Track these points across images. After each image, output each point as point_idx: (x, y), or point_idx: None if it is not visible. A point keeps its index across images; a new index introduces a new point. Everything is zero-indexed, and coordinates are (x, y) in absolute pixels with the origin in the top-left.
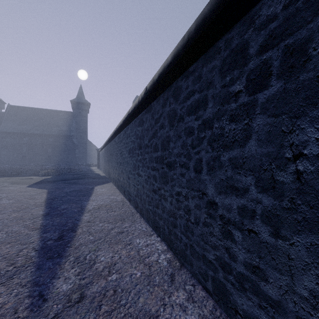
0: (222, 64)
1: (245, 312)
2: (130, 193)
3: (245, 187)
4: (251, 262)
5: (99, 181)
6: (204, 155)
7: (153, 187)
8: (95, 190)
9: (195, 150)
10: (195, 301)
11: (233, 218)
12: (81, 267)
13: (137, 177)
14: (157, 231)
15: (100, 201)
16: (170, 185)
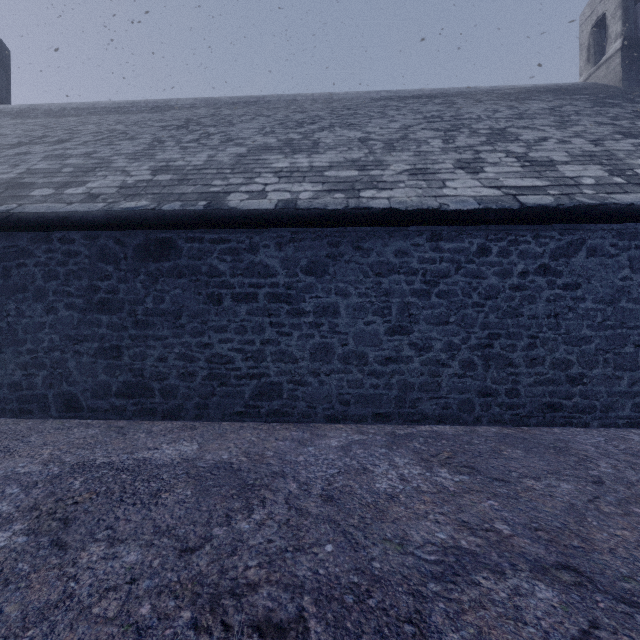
0: None
1: None
2: None
3: None
4: None
5: None
6: None
7: None
8: None
9: None
10: None
11: None
12: None
13: None
14: None
15: None
16: None
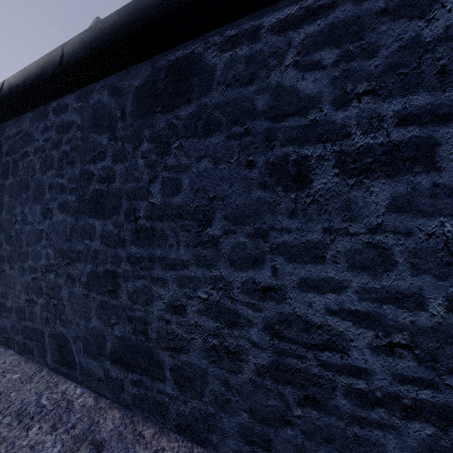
0: None
1: (1, 328)
2: None
3: (2, 242)
4: (4, 292)
5: None
6: None
7: None
8: None
9: None
10: None
11: None
12: None
13: None
14: None
15: None
16: None
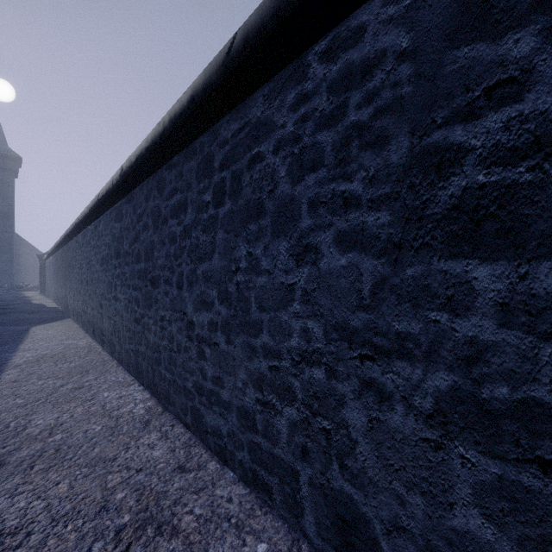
0: (198, 168)
1: (212, 427)
2: (104, 331)
3: (212, 301)
4: (215, 375)
5: (43, 318)
6: (185, 268)
7: (135, 315)
8: (32, 333)
9: (178, 262)
10: (169, 438)
11: (205, 335)
12: (1, 437)
13: (114, 303)
14: (140, 378)
15: (43, 350)
16: (155, 308)
